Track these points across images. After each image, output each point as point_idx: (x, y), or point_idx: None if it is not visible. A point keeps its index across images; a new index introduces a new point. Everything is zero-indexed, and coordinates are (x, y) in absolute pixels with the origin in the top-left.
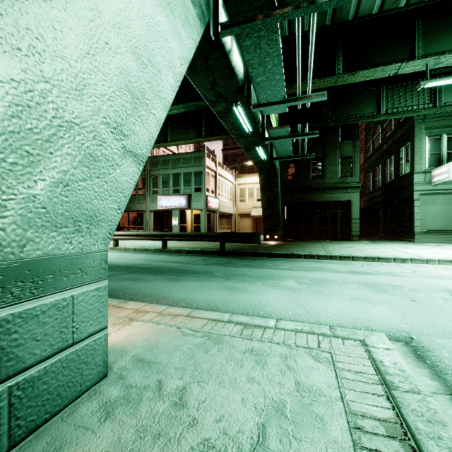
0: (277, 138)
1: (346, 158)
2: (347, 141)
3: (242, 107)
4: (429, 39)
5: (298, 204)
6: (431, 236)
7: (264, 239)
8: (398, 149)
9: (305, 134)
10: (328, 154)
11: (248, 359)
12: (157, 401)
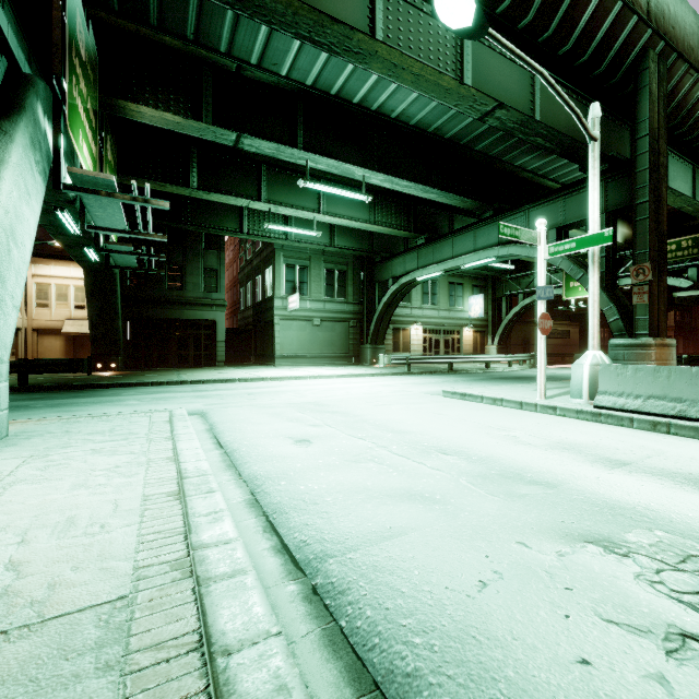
0: (117, 252)
1: (211, 270)
2: (212, 250)
3: (70, 213)
4: (272, 187)
5: (149, 320)
6: (288, 359)
7: (93, 370)
8: (265, 269)
9: (151, 255)
10: (190, 261)
11: (102, 422)
12: (54, 434)
